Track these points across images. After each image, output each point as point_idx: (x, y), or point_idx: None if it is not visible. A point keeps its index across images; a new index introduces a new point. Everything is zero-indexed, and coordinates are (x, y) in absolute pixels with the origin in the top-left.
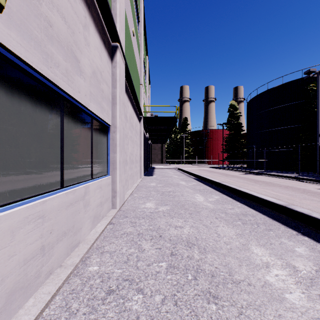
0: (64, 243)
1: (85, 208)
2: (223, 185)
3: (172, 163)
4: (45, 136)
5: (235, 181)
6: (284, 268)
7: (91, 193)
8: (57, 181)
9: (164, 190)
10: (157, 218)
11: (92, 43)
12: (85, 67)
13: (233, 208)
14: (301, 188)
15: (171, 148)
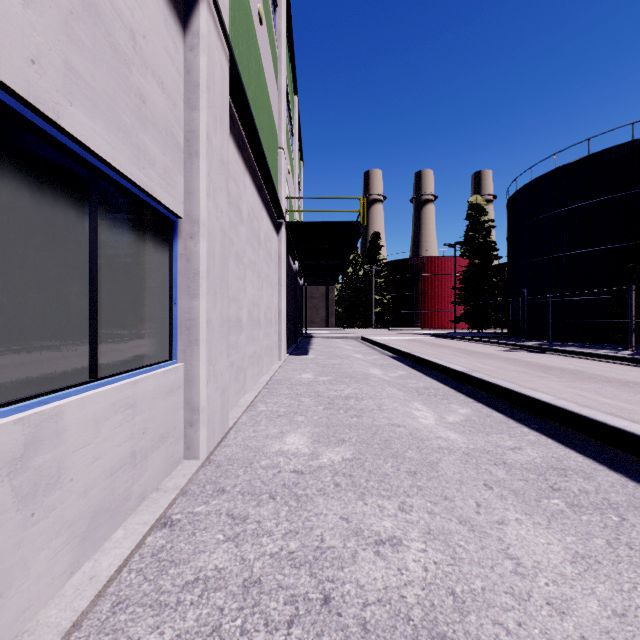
0: None
1: (29, 505)
2: (476, 380)
3: (349, 326)
4: None
5: (496, 367)
6: None
7: (73, 435)
8: None
9: (335, 394)
10: (314, 497)
11: None
12: None
13: (518, 446)
14: None
15: (347, 296)
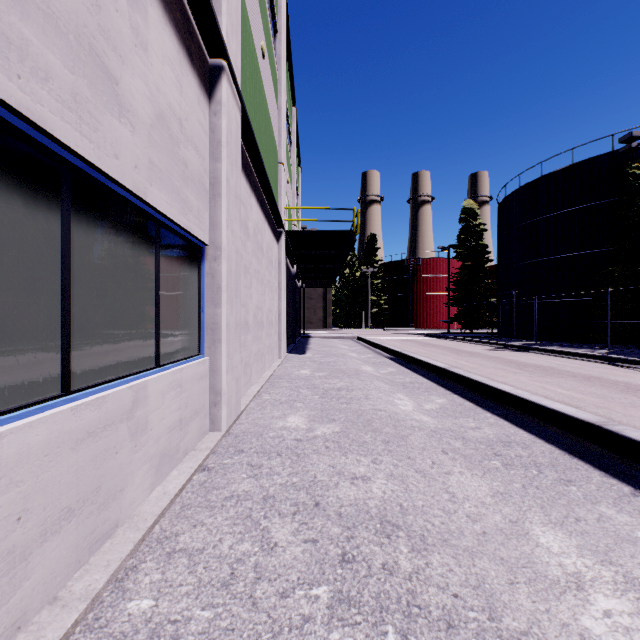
0: (68, 538)
1: (134, 440)
2: (454, 375)
3: (346, 326)
4: (7, 262)
5: (478, 364)
6: (623, 592)
7: (152, 401)
8: (51, 377)
9: (329, 386)
10: (310, 454)
11: (156, 46)
12: (134, 99)
13: (478, 426)
14: (620, 381)
15: (344, 297)
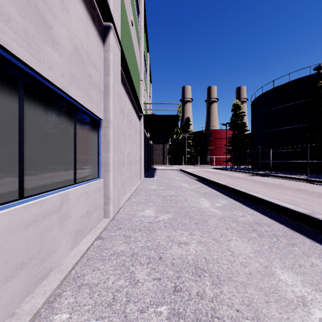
0: (21, 279)
1: (61, 223)
2: (230, 188)
3: (174, 164)
4: None
5: (242, 183)
6: None
7: (71, 202)
8: (12, 189)
9: (166, 194)
10: (156, 230)
11: (74, 11)
12: (61, 38)
13: (244, 215)
14: (316, 192)
15: (173, 149)
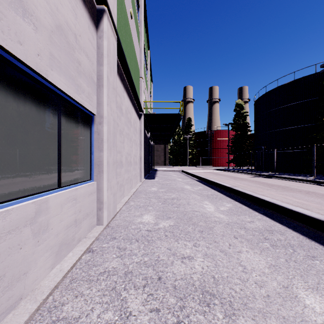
0: None
1: (37, 237)
2: (235, 191)
3: (176, 165)
4: None
5: (246, 185)
6: None
7: (52, 210)
8: None
9: (167, 197)
10: (156, 240)
11: None
12: (37, 9)
13: (252, 220)
14: None
15: (175, 150)
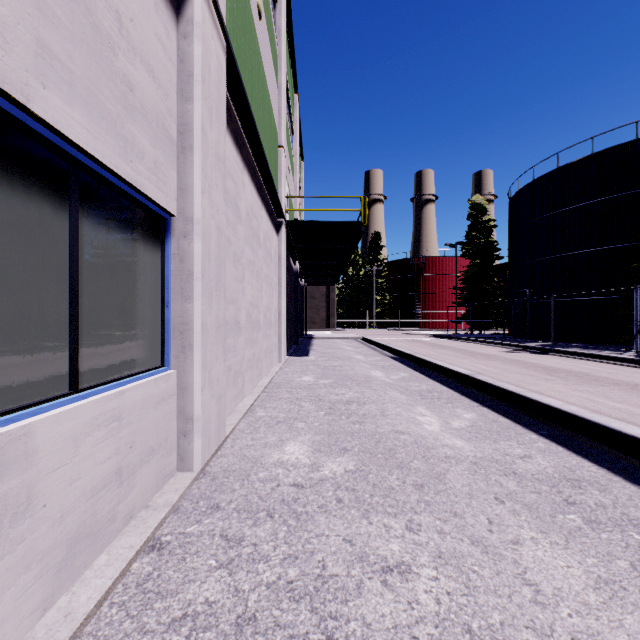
0: None
1: None
2: (481, 383)
3: (350, 326)
4: None
5: (500, 369)
6: None
7: (46, 456)
8: None
9: (336, 398)
10: (315, 515)
11: None
12: None
13: (527, 454)
14: None
15: (348, 296)
